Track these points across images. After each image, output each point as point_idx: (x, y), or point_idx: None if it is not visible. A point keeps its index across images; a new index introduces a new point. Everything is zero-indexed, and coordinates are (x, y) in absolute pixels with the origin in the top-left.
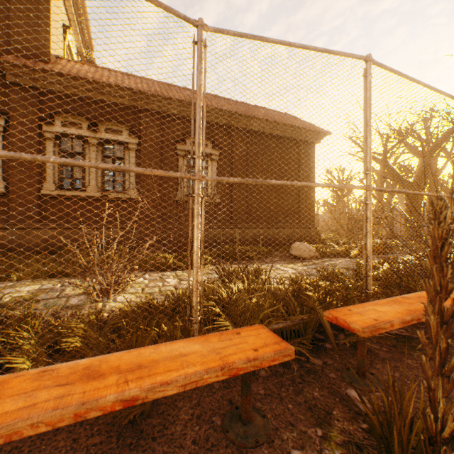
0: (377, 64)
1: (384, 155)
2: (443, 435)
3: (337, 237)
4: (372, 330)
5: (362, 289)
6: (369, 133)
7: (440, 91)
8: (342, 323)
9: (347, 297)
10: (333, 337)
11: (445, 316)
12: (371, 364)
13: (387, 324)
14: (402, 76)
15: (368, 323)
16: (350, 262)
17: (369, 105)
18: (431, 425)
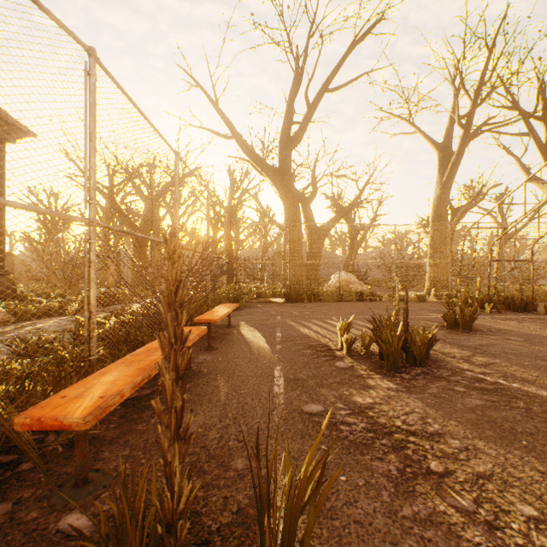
0: (104, 68)
1: (112, 190)
2: (181, 510)
3: (45, 288)
4: (99, 414)
5: (85, 356)
6: (95, 151)
7: (165, 140)
8: (52, 423)
9: (63, 375)
10: (36, 446)
11: (182, 373)
12: (97, 456)
13: (118, 397)
14: (132, 103)
15: (93, 406)
16: (67, 322)
17: (95, 114)
18: (169, 508)
